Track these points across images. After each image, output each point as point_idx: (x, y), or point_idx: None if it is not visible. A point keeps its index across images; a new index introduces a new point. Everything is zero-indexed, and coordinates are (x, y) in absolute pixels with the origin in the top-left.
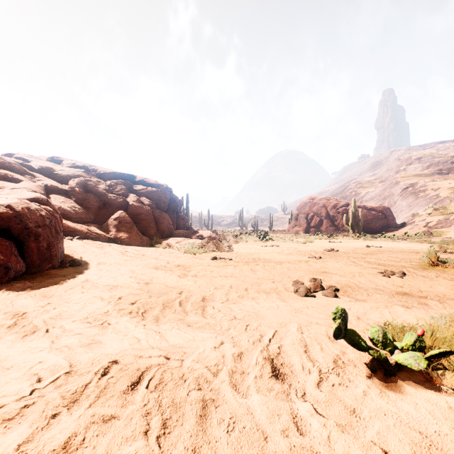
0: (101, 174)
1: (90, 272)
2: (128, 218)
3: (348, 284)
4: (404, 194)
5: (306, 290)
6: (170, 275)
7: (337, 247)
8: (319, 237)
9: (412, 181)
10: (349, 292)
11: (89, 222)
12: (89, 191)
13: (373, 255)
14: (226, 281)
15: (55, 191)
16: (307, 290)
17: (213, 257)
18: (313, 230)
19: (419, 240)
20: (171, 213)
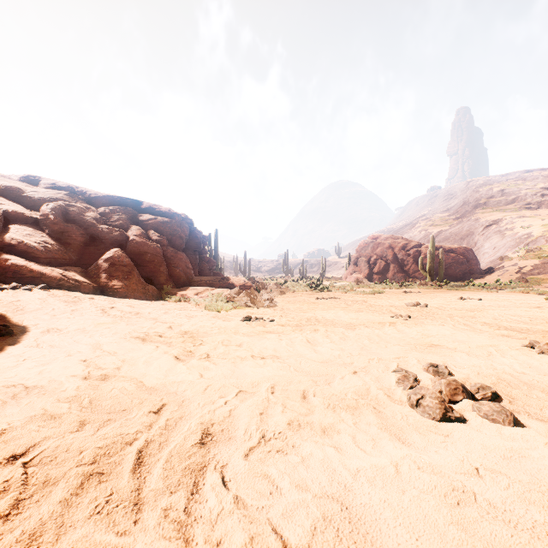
0: (92, 198)
1: (11, 351)
2: (125, 259)
3: (499, 375)
4: (487, 233)
5: (441, 404)
6: (162, 355)
7: (421, 299)
8: (389, 287)
9: (496, 217)
10: (521, 401)
11: (69, 264)
12: (71, 220)
13: (481, 311)
14: (263, 370)
15: (20, 219)
16: (444, 404)
17: (246, 317)
18: (377, 277)
19: (523, 289)
20: (191, 254)
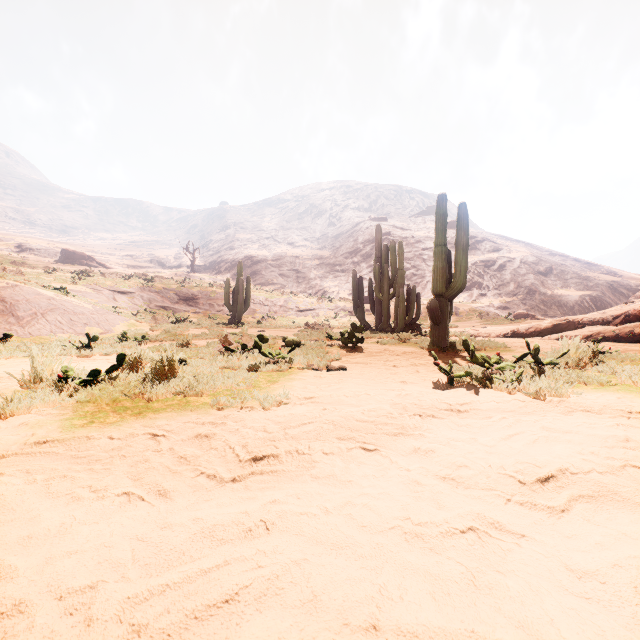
0: None
1: None
2: None
3: None
4: None
5: None
6: None
7: None
8: None
9: None
10: None
11: None
12: None
13: None
14: None
15: None
16: None
17: None
18: None
19: None
20: None
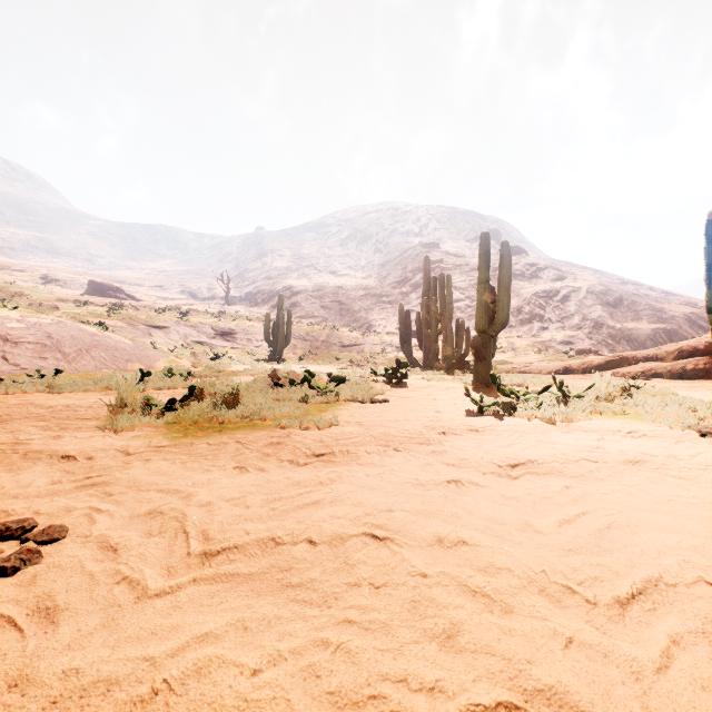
0: None
1: None
2: None
3: None
4: None
5: None
6: None
7: None
8: None
9: None
10: None
11: None
12: None
13: None
14: None
15: None
16: None
17: None
18: None
19: None
20: None
